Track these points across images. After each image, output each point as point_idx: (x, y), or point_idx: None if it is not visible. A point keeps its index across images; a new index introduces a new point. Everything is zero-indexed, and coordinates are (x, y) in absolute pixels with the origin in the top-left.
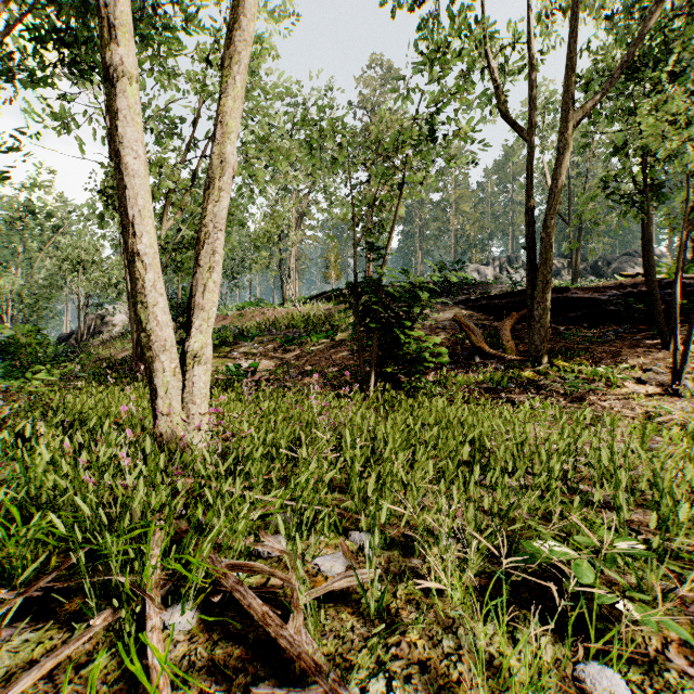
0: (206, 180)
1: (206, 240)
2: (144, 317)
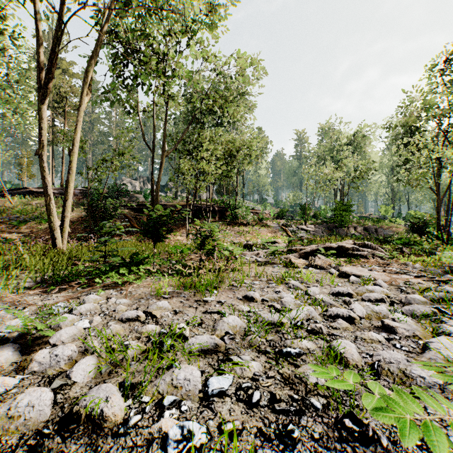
0: (67, 183)
1: (68, 199)
2: (52, 219)
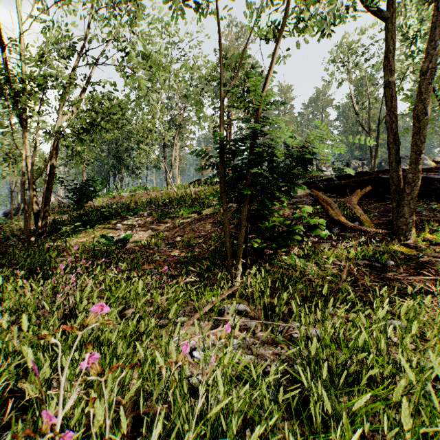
0: None
1: None
2: None
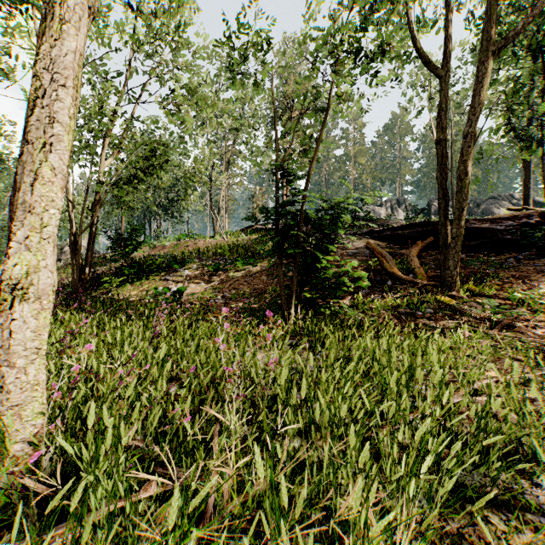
0: (43, 8)
1: (40, 100)
2: None
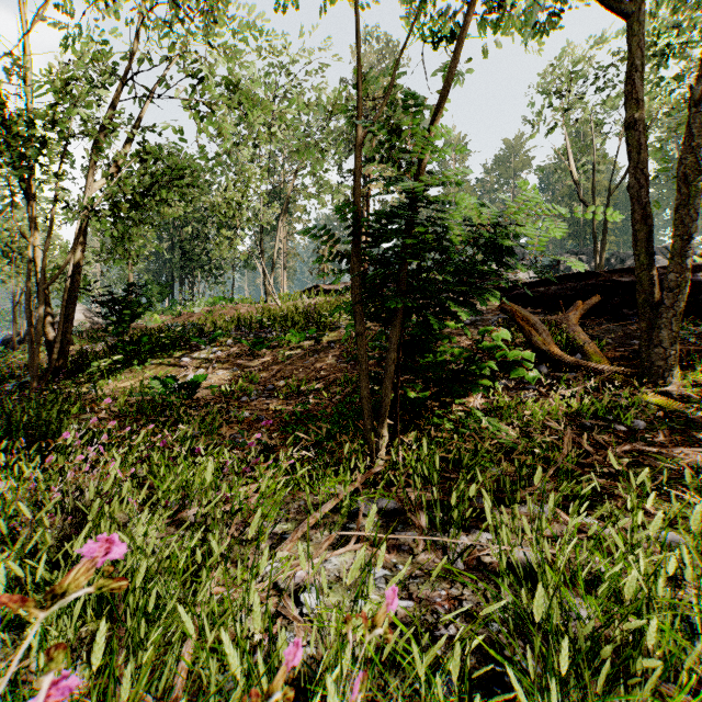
0: None
1: None
2: None
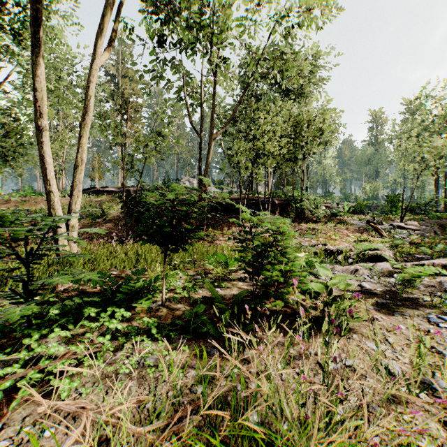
0: (76, 166)
1: (76, 187)
2: (54, 213)
